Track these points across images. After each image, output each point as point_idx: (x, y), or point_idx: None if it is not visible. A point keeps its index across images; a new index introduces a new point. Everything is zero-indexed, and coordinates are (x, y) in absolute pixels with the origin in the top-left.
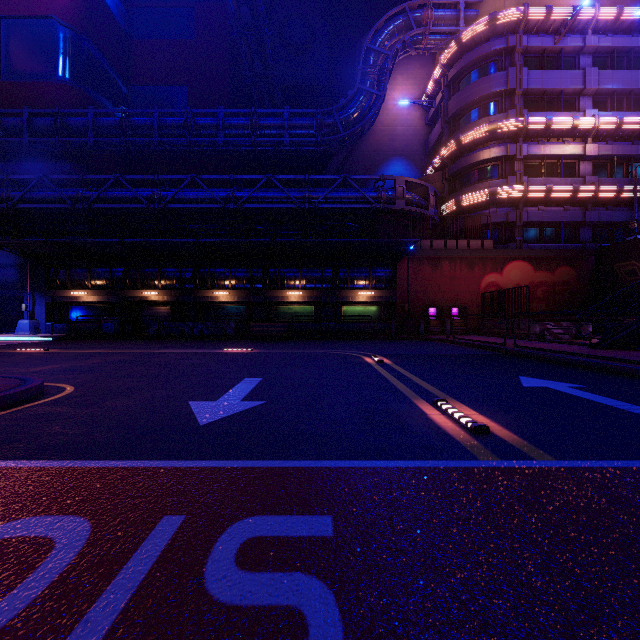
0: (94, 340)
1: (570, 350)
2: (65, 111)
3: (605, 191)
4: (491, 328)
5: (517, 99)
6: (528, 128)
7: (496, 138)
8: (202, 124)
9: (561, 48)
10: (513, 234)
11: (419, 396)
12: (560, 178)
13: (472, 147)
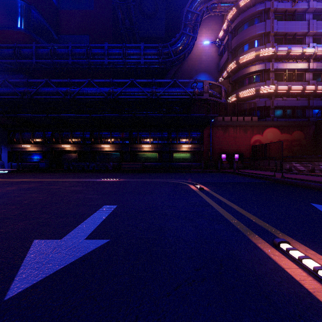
0: (32, 172)
1: (321, 180)
2: (20, 45)
3: (320, 89)
4: (257, 165)
5: (271, 37)
6: (277, 53)
7: (259, 59)
8: (96, 52)
9: (295, 9)
10: (268, 113)
11: (252, 230)
12: (295, 82)
13: (245, 65)
